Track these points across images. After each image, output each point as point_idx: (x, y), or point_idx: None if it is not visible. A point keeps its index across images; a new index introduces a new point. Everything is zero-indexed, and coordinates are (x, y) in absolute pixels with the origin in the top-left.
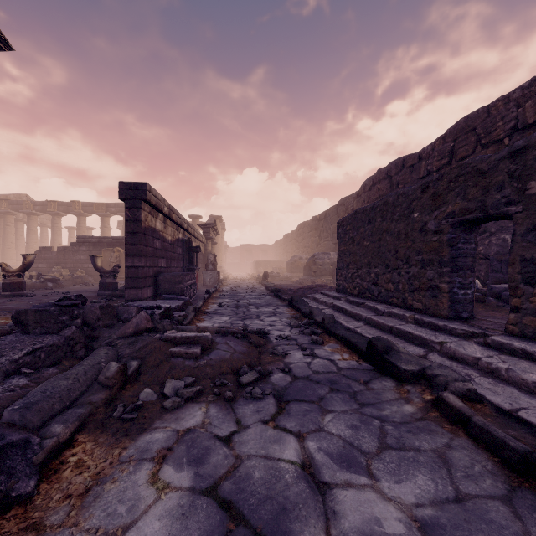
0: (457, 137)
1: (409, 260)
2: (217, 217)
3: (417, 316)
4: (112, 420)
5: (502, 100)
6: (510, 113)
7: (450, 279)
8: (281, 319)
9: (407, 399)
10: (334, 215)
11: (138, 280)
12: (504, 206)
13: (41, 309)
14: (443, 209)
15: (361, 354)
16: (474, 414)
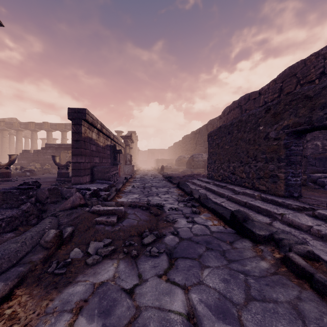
0: (284, 80)
1: (257, 157)
2: (132, 132)
3: (262, 195)
4: (47, 274)
5: (314, 55)
6: (319, 63)
7: (286, 170)
8: (172, 196)
9: (262, 257)
10: (205, 130)
11: (80, 171)
12: (326, 120)
13: (7, 191)
14: (280, 123)
15: (226, 221)
16: (316, 272)
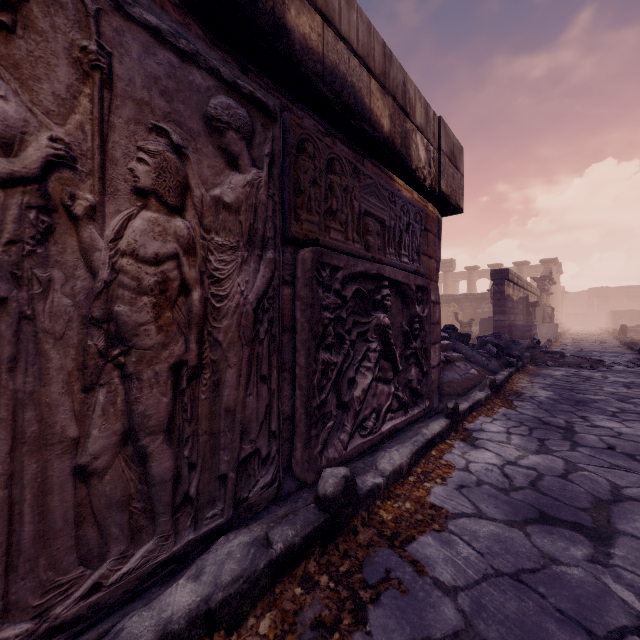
0: None
1: None
2: (550, 260)
3: None
4: (533, 365)
5: None
6: None
7: None
8: (621, 359)
9: None
10: None
11: (502, 328)
12: None
13: (488, 336)
14: None
15: None
16: None
